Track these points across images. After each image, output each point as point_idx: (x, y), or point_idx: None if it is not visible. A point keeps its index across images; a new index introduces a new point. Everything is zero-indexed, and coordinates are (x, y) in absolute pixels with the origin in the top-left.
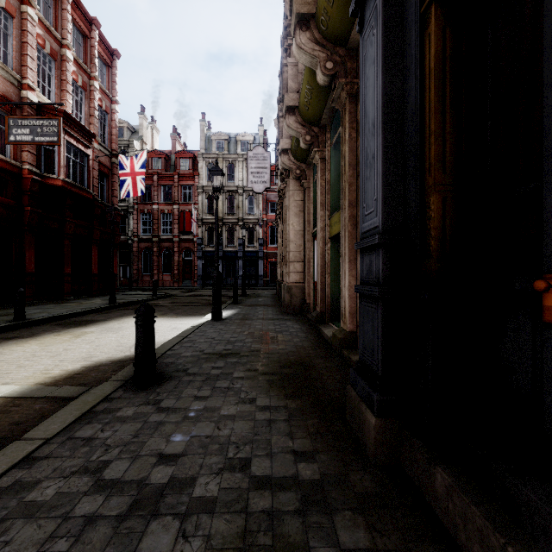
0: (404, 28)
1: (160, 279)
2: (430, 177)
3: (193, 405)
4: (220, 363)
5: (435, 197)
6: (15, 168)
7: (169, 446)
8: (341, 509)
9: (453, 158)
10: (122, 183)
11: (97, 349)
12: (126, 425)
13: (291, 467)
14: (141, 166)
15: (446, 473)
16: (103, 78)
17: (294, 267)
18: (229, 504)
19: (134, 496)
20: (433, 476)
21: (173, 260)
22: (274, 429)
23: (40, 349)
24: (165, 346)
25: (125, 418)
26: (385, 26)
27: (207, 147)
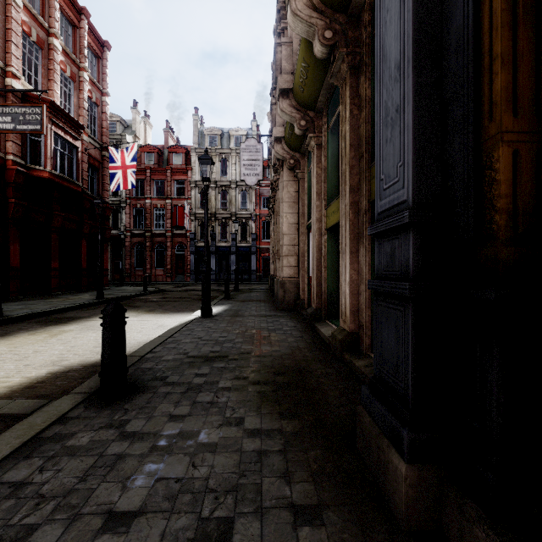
0: None
1: (153, 274)
2: (493, 122)
3: (166, 429)
4: (205, 369)
5: (501, 151)
6: None
7: (124, 497)
8: None
9: (528, 93)
10: (111, 176)
11: (71, 351)
12: (74, 461)
13: (289, 535)
14: (132, 159)
15: None
16: (93, 69)
17: (288, 261)
18: None
19: None
20: None
21: (166, 254)
22: (266, 466)
23: (7, 351)
24: (145, 347)
25: (76, 450)
26: None
27: (200, 142)
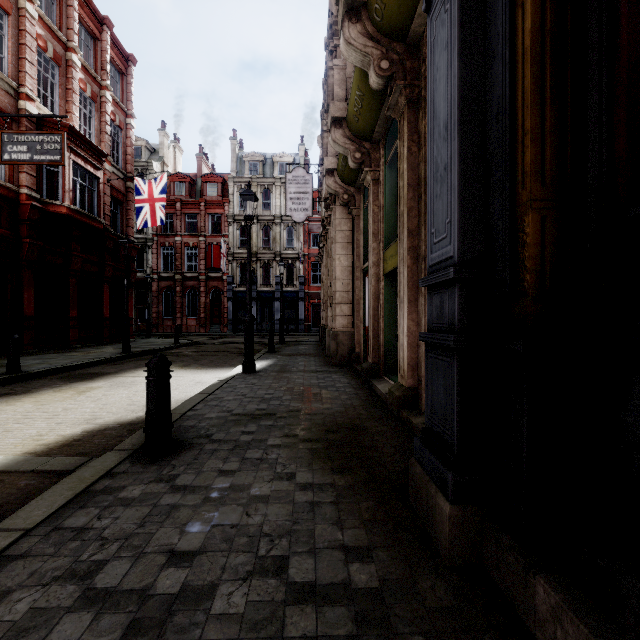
0: (487, 1)
1: (184, 324)
2: (525, 190)
3: (217, 483)
4: (251, 427)
5: (531, 217)
6: (10, 193)
7: (183, 539)
8: (409, 632)
9: (555, 165)
10: (138, 211)
11: (104, 409)
12: (130, 510)
13: (340, 569)
14: (161, 191)
15: (551, 588)
16: (116, 87)
17: (341, 310)
18: (259, 626)
19: (133, 613)
20: (532, 588)
21: (199, 301)
22: (318, 515)
23: (34, 409)
24: (185, 405)
25: (130, 501)
26: None
27: (239, 170)
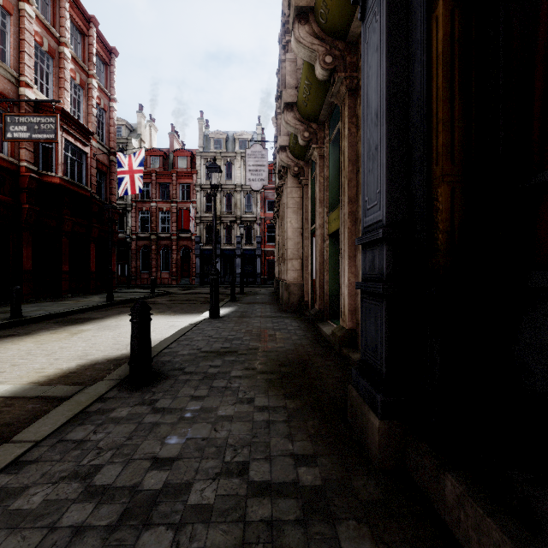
0: (409, 13)
1: (159, 277)
2: (438, 167)
3: (189, 406)
4: (217, 361)
5: (443, 189)
6: (12, 166)
7: (164, 449)
8: (345, 518)
9: (462, 147)
10: (120, 181)
11: (93, 347)
12: (119, 427)
13: (291, 471)
14: (139, 164)
15: (457, 481)
16: (101, 76)
17: (292, 265)
18: (226, 513)
19: (126, 504)
20: (442, 483)
21: (171, 257)
22: (273, 430)
23: (35, 347)
24: (162, 344)
25: (119, 419)
26: (389, 11)
27: (205, 146)
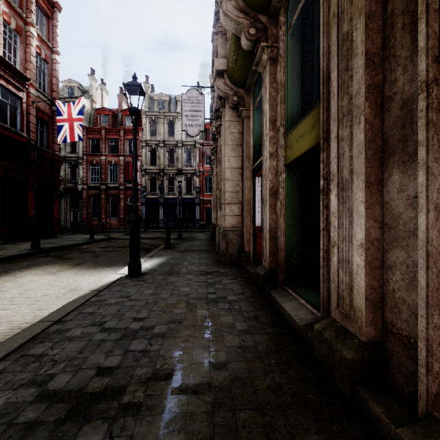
0: None
1: (108, 223)
2: None
3: None
4: None
5: None
6: None
7: None
8: None
9: None
10: (58, 128)
11: None
12: None
13: None
14: (78, 112)
15: None
16: (43, 28)
17: (230, 210)
18: None
19: None
20: None
21: (119, 205)
22: None
23: None
24: None
25: None
26: None
27: (150, 107)
